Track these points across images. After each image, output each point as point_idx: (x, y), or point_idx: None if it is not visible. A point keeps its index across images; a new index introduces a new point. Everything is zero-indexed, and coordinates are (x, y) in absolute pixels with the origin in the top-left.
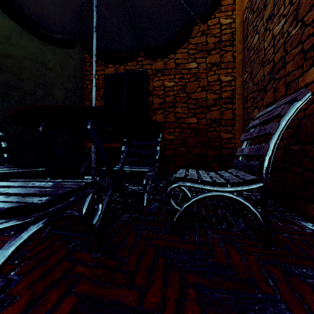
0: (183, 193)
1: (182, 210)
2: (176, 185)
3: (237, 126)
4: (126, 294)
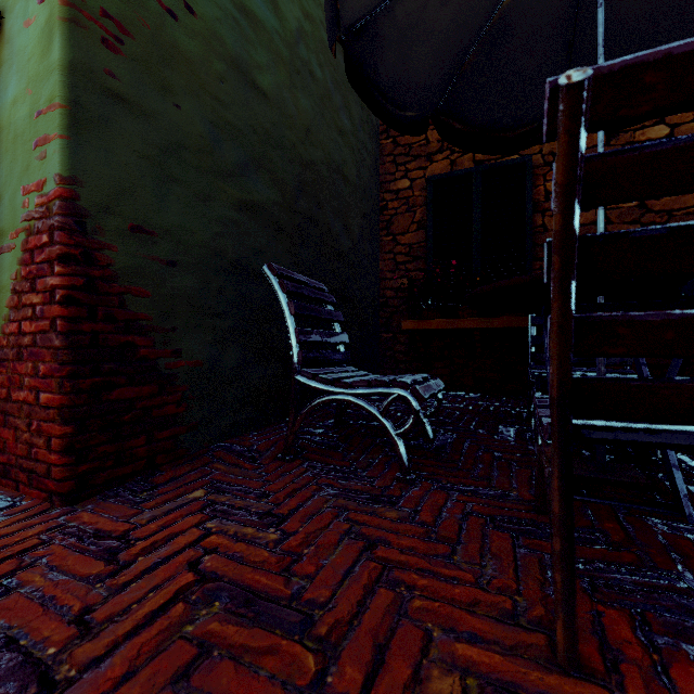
0: None
1: None
2: None
3: None
4: None
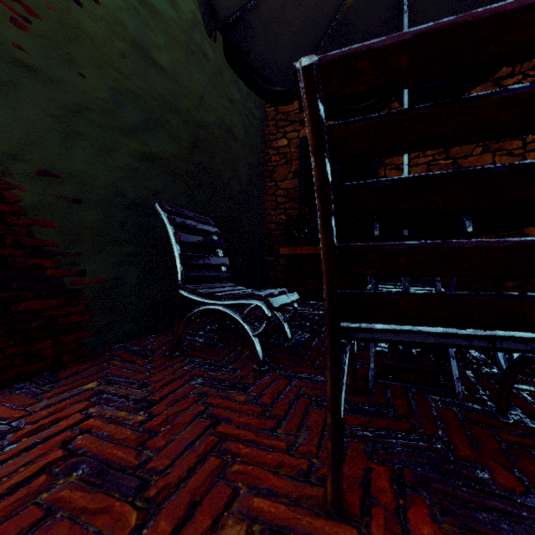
0: None
1: None
2: None
3: None
4: None
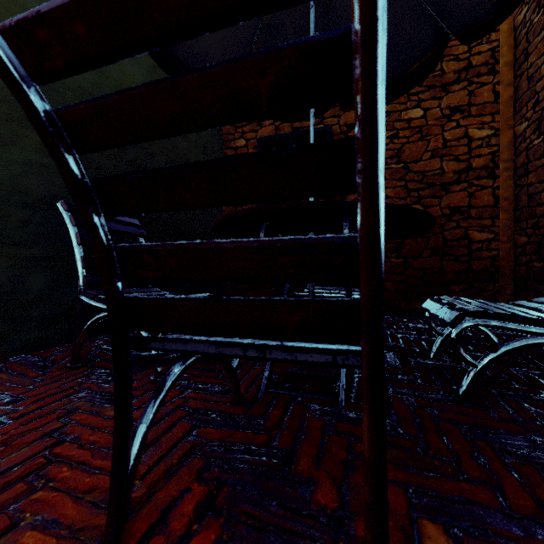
0: (444, 336)
1: (483, 365)
2: (471, 324)
3: (503, 218)
4: (471, 490)
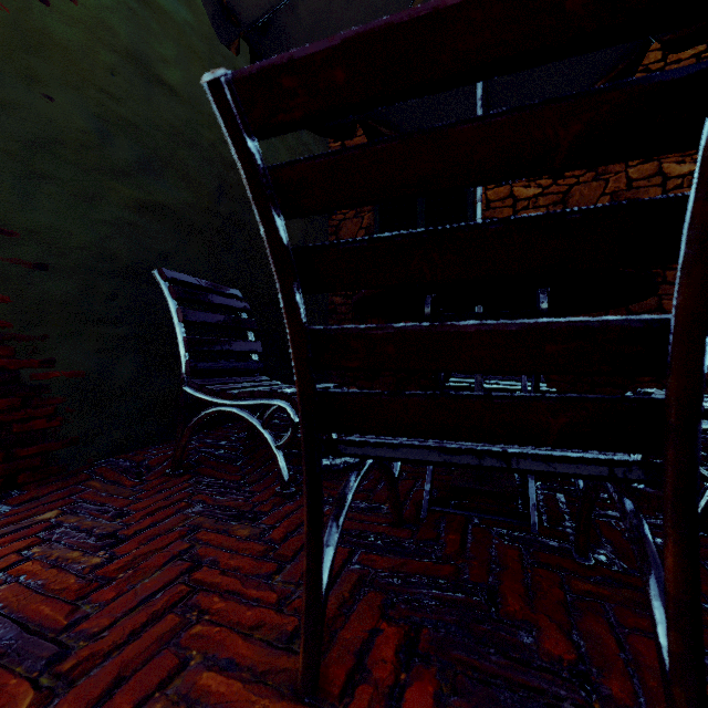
0: None
1: None
2: None
3: None
4: None
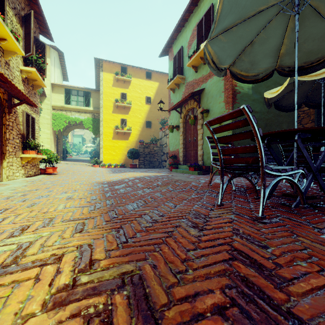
0: None
1: None
2: None
3: None
4: None
